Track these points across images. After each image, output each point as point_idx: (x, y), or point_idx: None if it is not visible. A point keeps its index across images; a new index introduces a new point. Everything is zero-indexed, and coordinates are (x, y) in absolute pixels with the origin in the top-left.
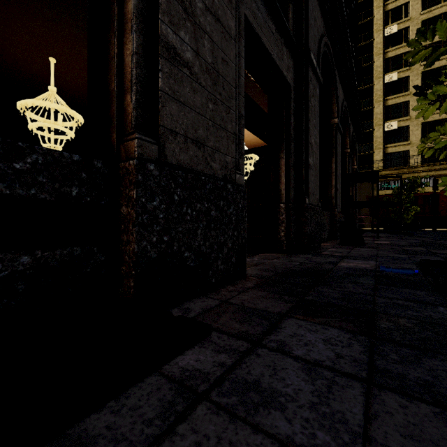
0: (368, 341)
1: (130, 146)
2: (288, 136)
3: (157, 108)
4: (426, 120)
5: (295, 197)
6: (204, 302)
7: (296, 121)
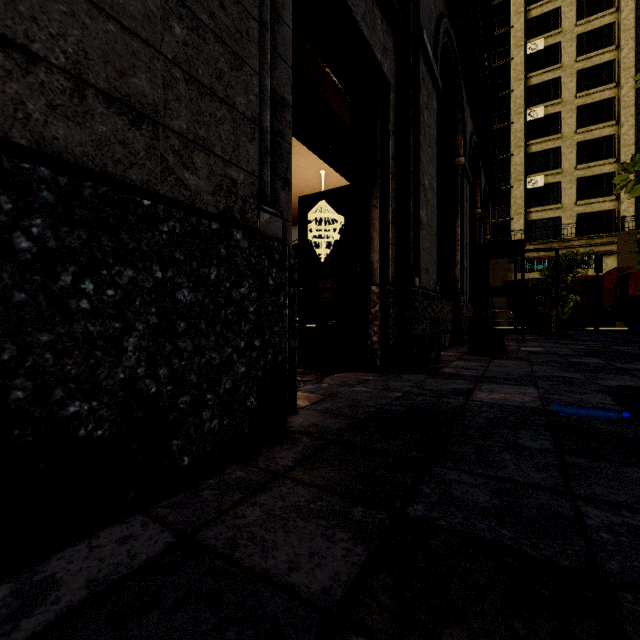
0: None
1: None
2: (385, 170)
3: None
4: (583, 175)
5: (396, 275)
6: (122, 545)
7: (399, 147)
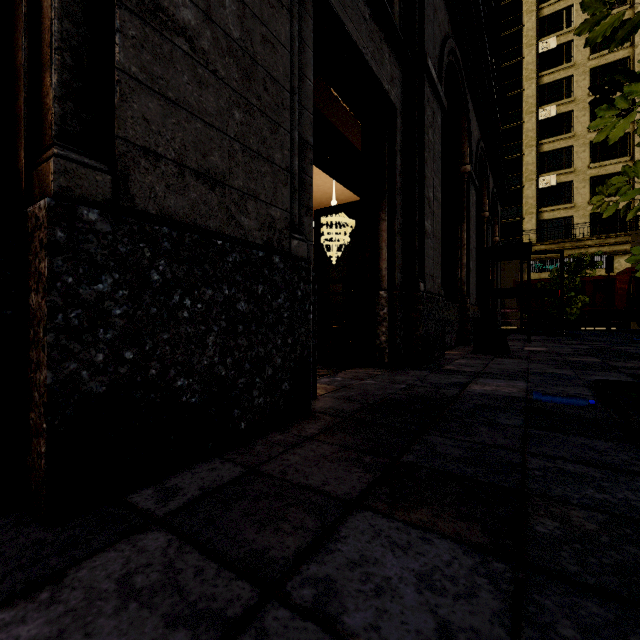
0: (511, 579)
1: (46, 172)
2: (393, 186)
3: (112, 104)
4: (596, 173)
5: (403, 281)
6: (212, 472)
7: (405, 164)
